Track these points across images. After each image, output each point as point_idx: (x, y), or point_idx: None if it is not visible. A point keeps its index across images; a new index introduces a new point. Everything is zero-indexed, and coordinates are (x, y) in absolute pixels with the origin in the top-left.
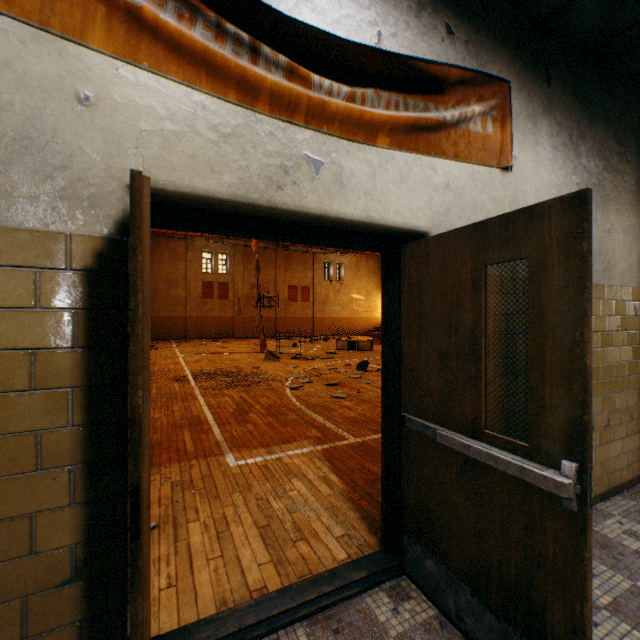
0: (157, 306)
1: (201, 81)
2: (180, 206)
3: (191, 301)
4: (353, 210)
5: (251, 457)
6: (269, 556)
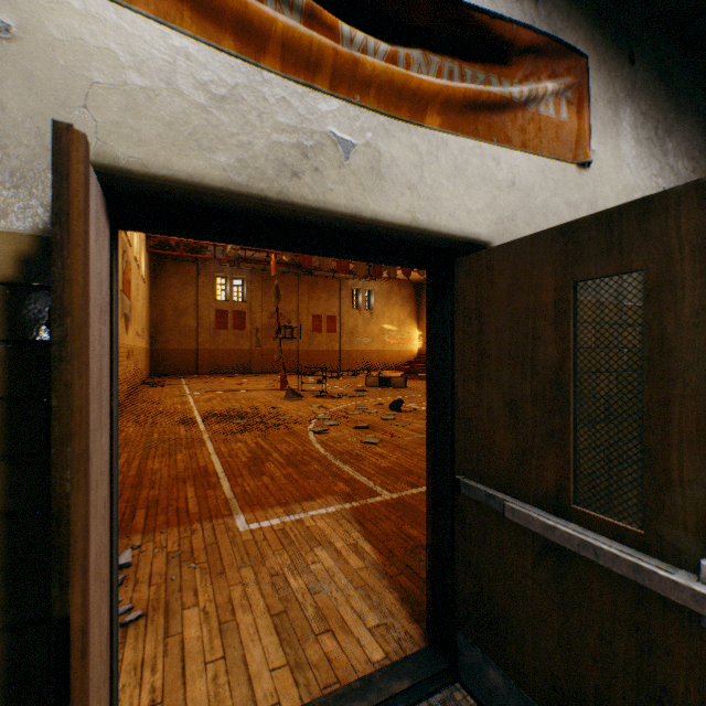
0: (164, 337)
1: (183, 18)
2: (156, 198)
3: (203, 332)
4: (394, 210)
5: (266, 519)
6: (285, 657)
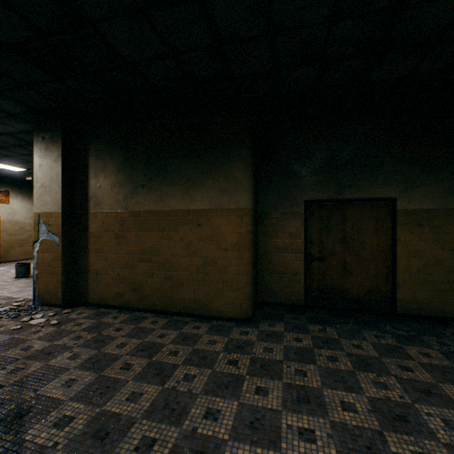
0: None
1: None
2: None
3: None
4: None
5: None
6: None
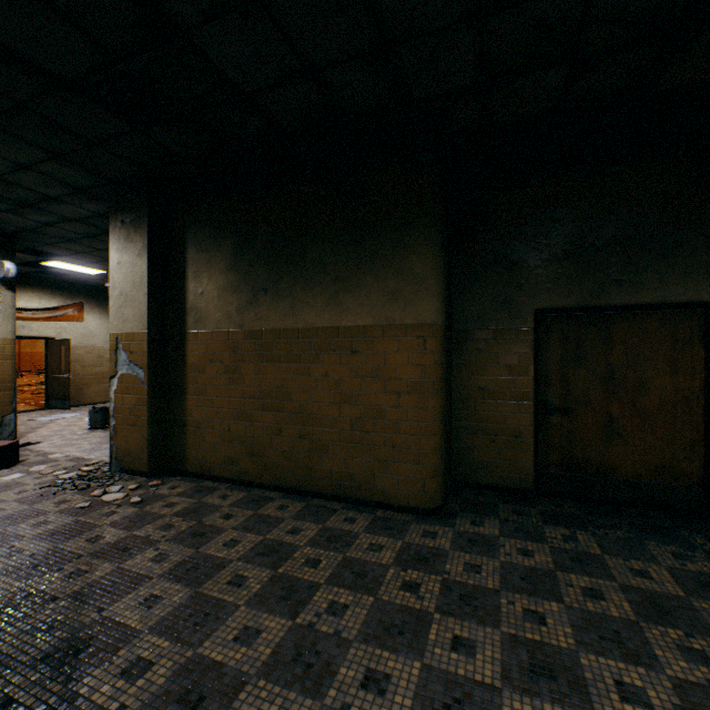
0: None
1: None
2: None
3: None
4: (34, 335)
5: None
6: None
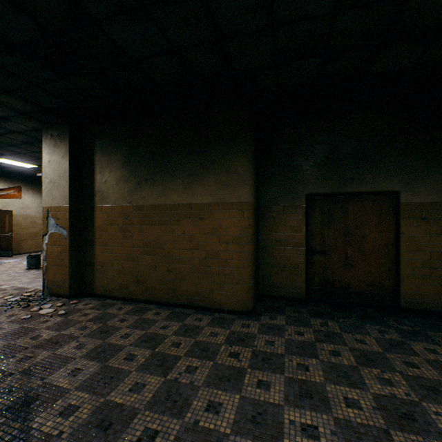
0: None
1: None
2: None
3: None
4: None
5: None
6: None
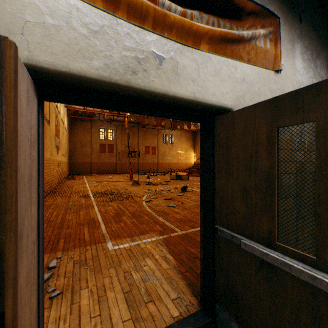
0: (75, 156)
1: None
2: (62, 84)
3: (94, 154)
4: (185, 91)
5: (122, 244)
6: (130, 314)
